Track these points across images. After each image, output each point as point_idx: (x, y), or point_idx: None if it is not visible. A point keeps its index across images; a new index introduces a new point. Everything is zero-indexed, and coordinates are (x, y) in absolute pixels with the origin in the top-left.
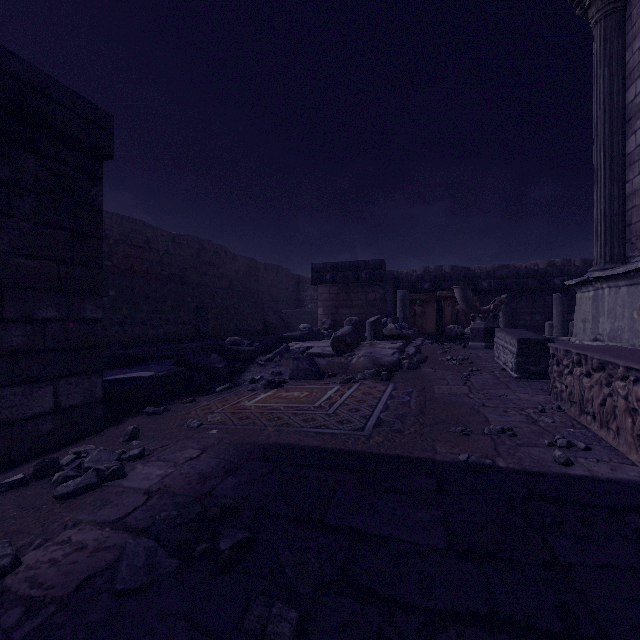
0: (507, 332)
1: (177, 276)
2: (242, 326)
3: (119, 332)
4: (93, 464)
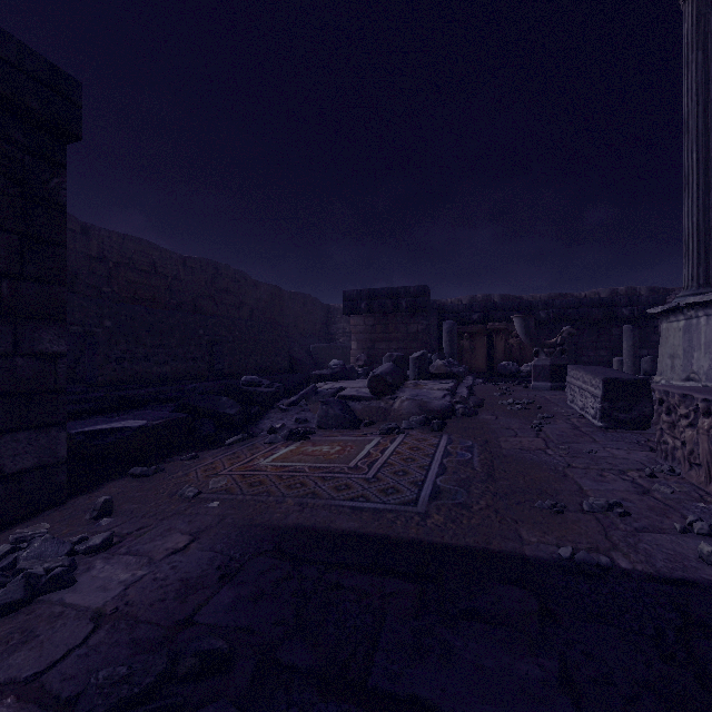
0: (586, 370)
1: (189, 305)
2: (264, 363)
3: (116, 370)
4: (29, 563)
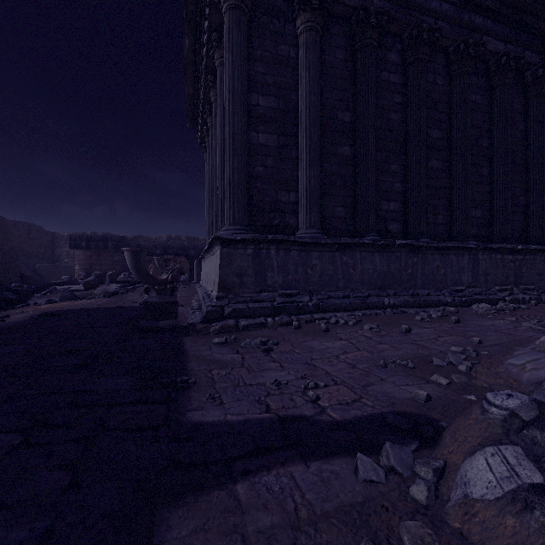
0: None
1: None
2: None
3: None
4: None
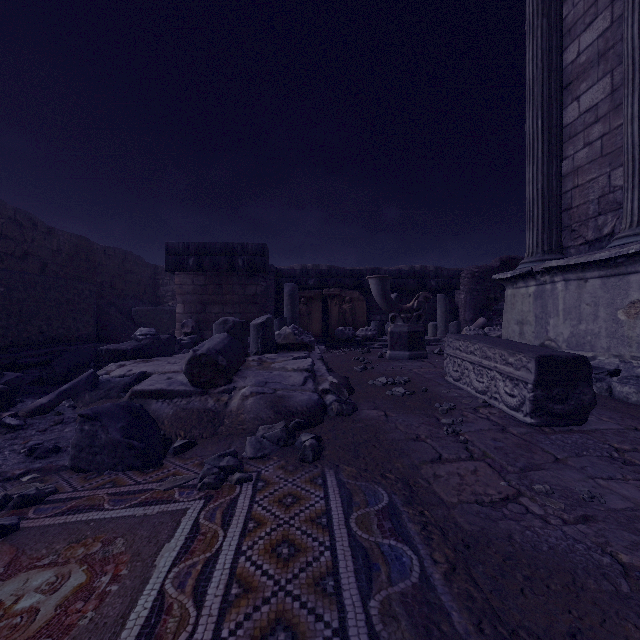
0: (486, 342)
1: None
2: (53, 330)
3: None
4: None
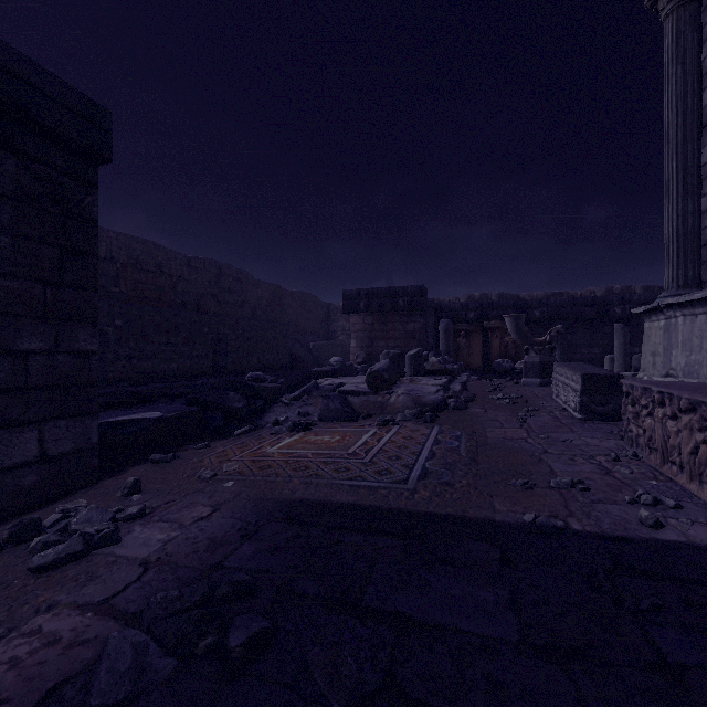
0: (568, 367)
1: (193, 304)
2: (265, 360)
3: (126, 367)
4: (81, 526)
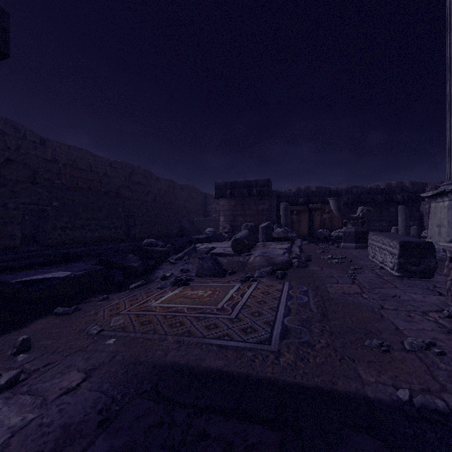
0: (384, 235)
1: (113, 192)
2: (162, 230)
3: (61, 235)
4: None
